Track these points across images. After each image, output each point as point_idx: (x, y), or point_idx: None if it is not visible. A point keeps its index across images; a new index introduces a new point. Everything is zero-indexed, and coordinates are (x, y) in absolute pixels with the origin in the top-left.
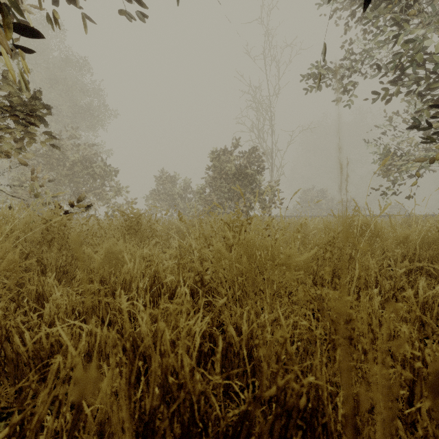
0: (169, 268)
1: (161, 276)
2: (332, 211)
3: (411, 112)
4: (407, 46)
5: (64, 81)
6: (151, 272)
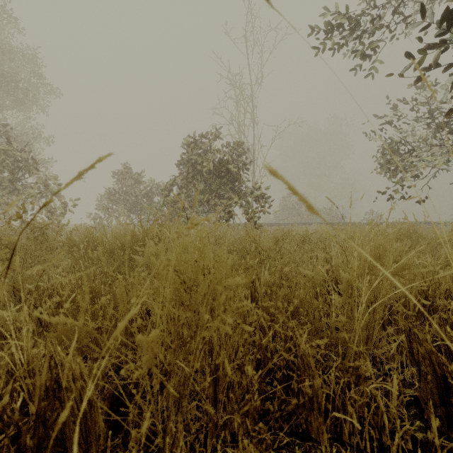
0: None
1: None
2: None
3: (421, 101)
4: None
5: None
6: None
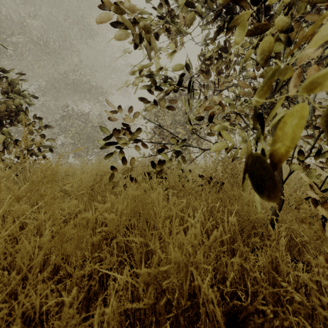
0: None
1: None
2: None
3: None
4: None
5: None
6: None
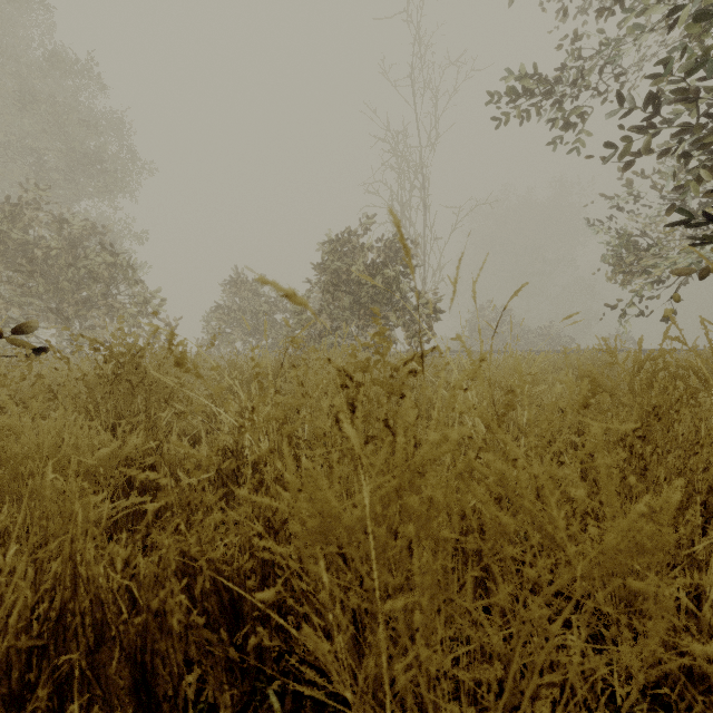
0: (122, 554)
1: (95, 578)
2: (604, 340)
3: None
4: (694, 24)
5: (52, 105)
6: (62, 561)
